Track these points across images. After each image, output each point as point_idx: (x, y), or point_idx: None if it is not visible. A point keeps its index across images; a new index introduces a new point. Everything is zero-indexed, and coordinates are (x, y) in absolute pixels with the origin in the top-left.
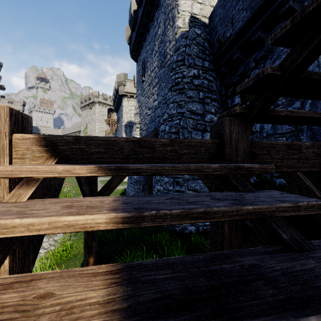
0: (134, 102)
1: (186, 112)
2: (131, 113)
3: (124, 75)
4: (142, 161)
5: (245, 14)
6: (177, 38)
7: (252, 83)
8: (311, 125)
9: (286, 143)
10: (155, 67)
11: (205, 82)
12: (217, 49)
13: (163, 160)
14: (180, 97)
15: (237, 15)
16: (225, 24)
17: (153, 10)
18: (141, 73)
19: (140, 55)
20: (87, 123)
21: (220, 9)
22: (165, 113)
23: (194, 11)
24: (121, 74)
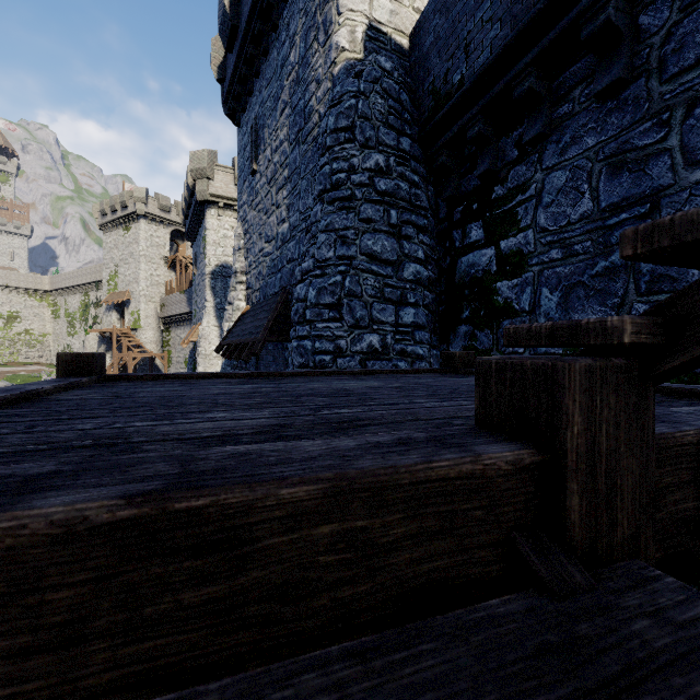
0: (235, 220)
1: (359, 257)
2: (226, 245)
3: (210, 155)
4: (171, 632)
5: (497, 32)
6: (337, 75)
7: None
8: None
9: None
10: (283, 142)
11: (403, 186)
12: (431, 112)
13: (294, 600)
14: (343, 219)
15: (480, 34)
16: (451, 54)
17: (277, 4)
18: (249, 153)
19: (246, 110)
20: (118, 262)
21: (437, 18)
22: (306, 254)
23: (376, 14)
24: (202, 152)
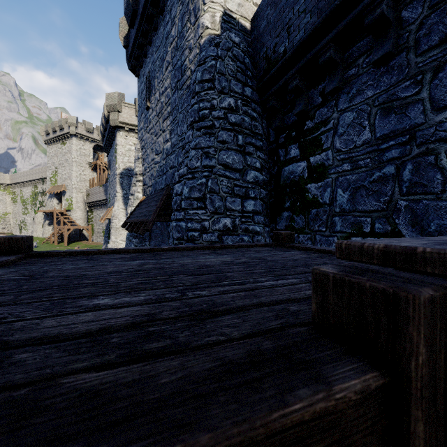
0: (136, 139)
1: (218, 166)
2: (130, 156)
3: (119, 96)
4: None
5: (309, 19)
6: (203, 45)
7: None
8: None
9: None
10: (167, 88)
11: (246, 120)
12: (265, 71)
13: None
14: (207, 140)
15: (297, 20)
16: (278, 33)
17: None
18: (144, 95)
19: (143, 66)
20: (57, 166)
21: (269, 9)
22: (182, 164)
23: (229, 5)
24: (114, 94)
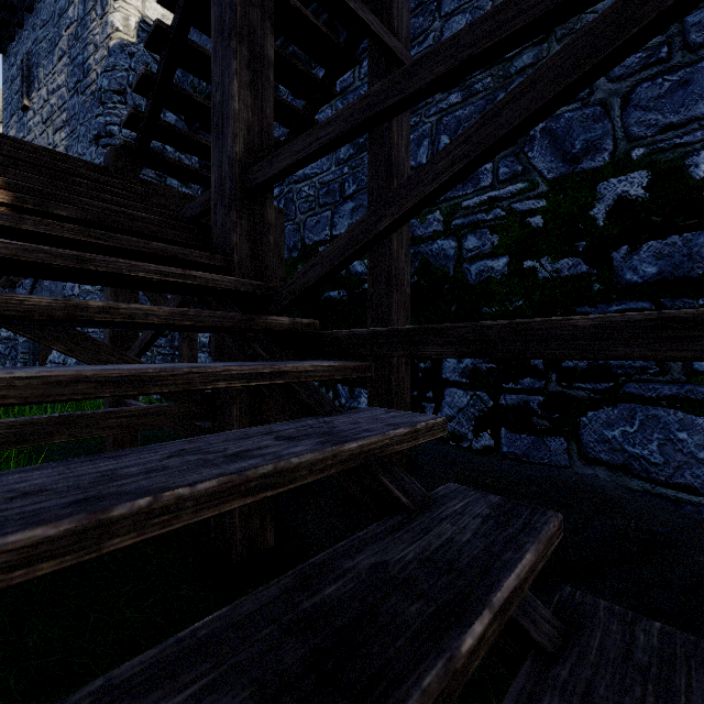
0: None
1: None
2: None
3: None
4: None
5: None
6: (113, 48)
7: (127, 119)
8: None
9: (182, 192)
10: (62, 87)
11: (168, 149)
12: None
13: None
14: None
15: None
16: None
17: None
18: (18, 86)
19: (15, 40)
20: None
21: (195, 36)
22: None
23: (149, 13)
24: None
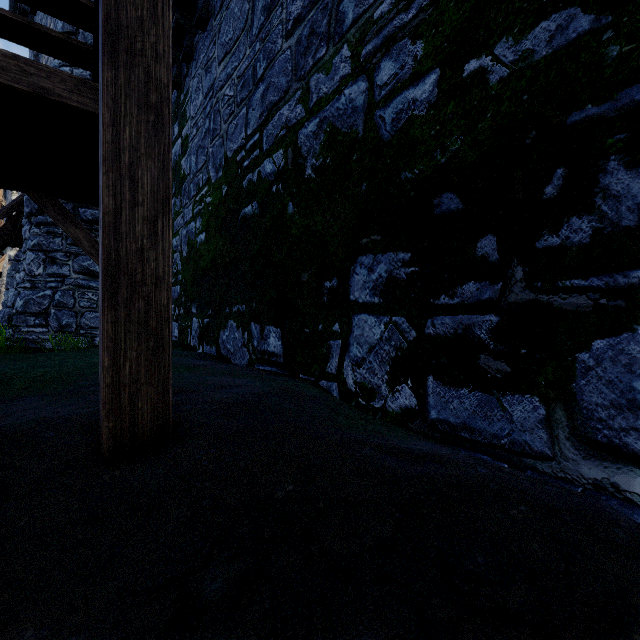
0: None
1: None
2: None
3: None
4: None
5: None
6: None
7: None
8: (54, 56)
9: None
10: None
11: None
12: None
13: None
14: None
15: None
16: None
17: None
18: None
19: None
20: None
21: None
22: None
23: None
24: None
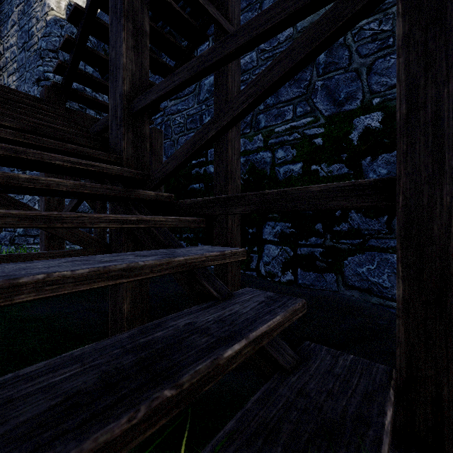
0: None
1: None
2: None
3: None
4: None
5: None
6: (49, 21)
7: (56, 68)
8: None
9: (94, 117)
10: (13, 46)
11: (87, 90)
12: None
13: None
14: None
15: None
16: None
17: None
18: None
19: None
20: None
21: (106, 16)
22: None
23: None
24: None
